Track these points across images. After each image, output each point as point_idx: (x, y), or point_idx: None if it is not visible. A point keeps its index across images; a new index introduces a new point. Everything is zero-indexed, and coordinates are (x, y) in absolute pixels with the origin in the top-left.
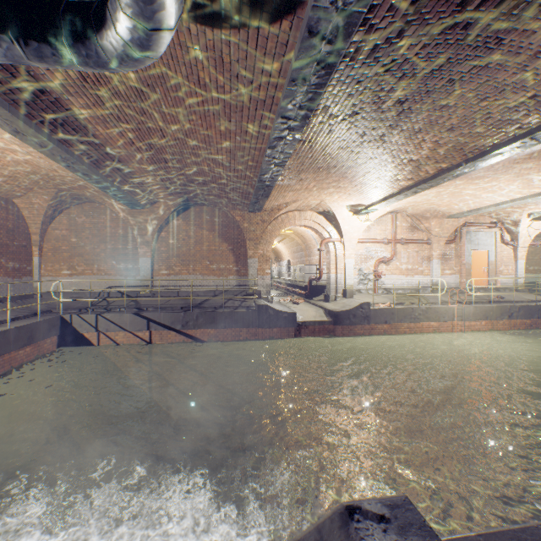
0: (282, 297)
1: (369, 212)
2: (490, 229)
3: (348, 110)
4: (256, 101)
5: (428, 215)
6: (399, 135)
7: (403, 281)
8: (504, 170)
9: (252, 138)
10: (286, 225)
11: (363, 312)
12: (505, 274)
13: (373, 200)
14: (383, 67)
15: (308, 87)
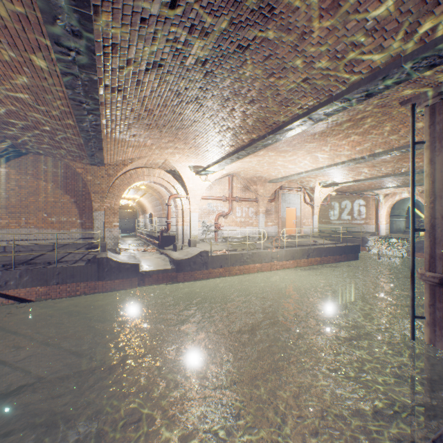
0: (139, 246)
1: (208, 173)
2: (298, 192)
3: (148, 57)
4: (16, 14)
5: (255, 179)
6: (212, 100)
7: (238, 232)
8: (299, 146)
9: (44, 72)
10: (136, 180)
11: (203, 259)
12: (306, 225)
13: (208, 163)
14: (164, 5)
15: (66, 0)
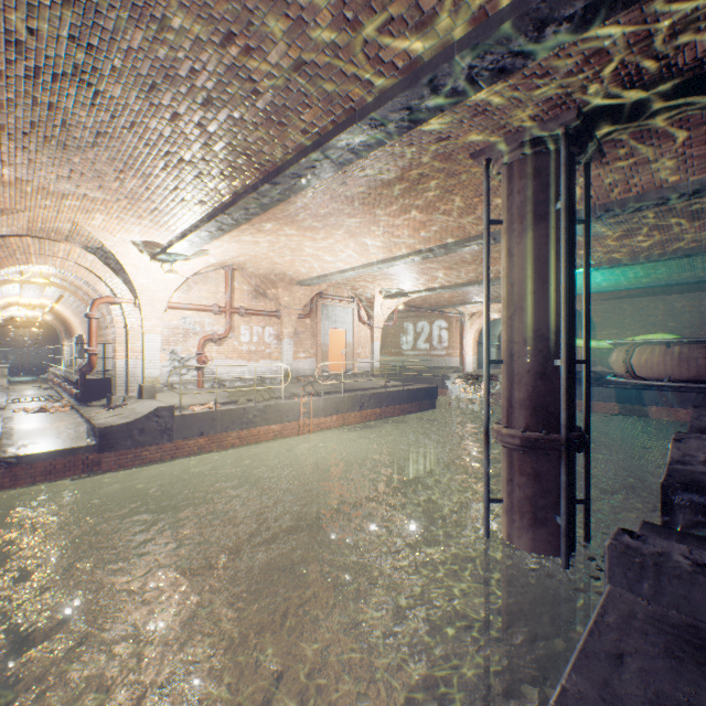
0: (38, 402)
1: (177, 259)
2: (349, 304)
3: None
4: None
5: (274, 278)
6: (119, 83)
7: (245, 369)
8: (334, 221)
9: None
10: (7, 262)
11: (162, 422)
12: (363, 357)
13: (169, 236)
14: None
15: None
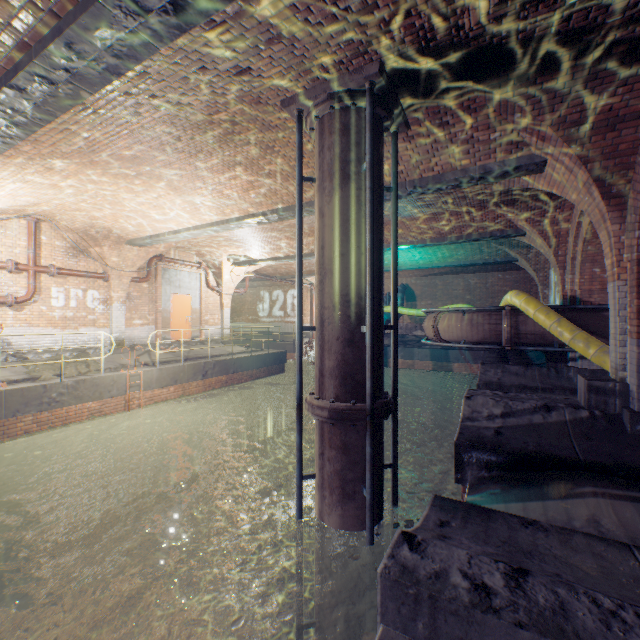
0: None
1: None
2: (195, 270)
3: None
4: None
5: (96, 234)
6: None
7: (58, 338)
8: (148, 168)
9: None
10: None
11: None
12: (212, 324)
13: None
14: None
15: None
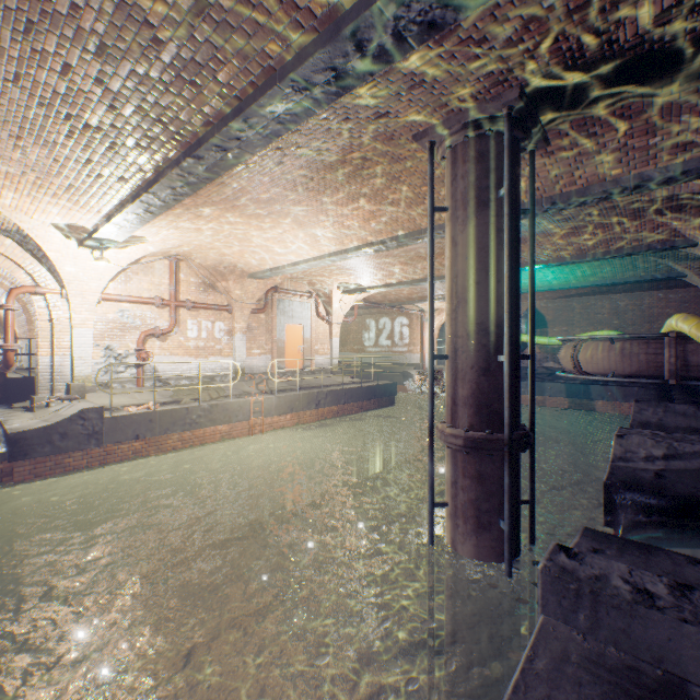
0: None
1: (108, 245)
2: (306, 299)
3: None
4: None
5: (224, 270)
6: None
7: (192, 366)
8: (279, 207)
9: None
10: None
11: (89, 425)
12: (322, 354)
13: (94, 219)
14: None
15: None
